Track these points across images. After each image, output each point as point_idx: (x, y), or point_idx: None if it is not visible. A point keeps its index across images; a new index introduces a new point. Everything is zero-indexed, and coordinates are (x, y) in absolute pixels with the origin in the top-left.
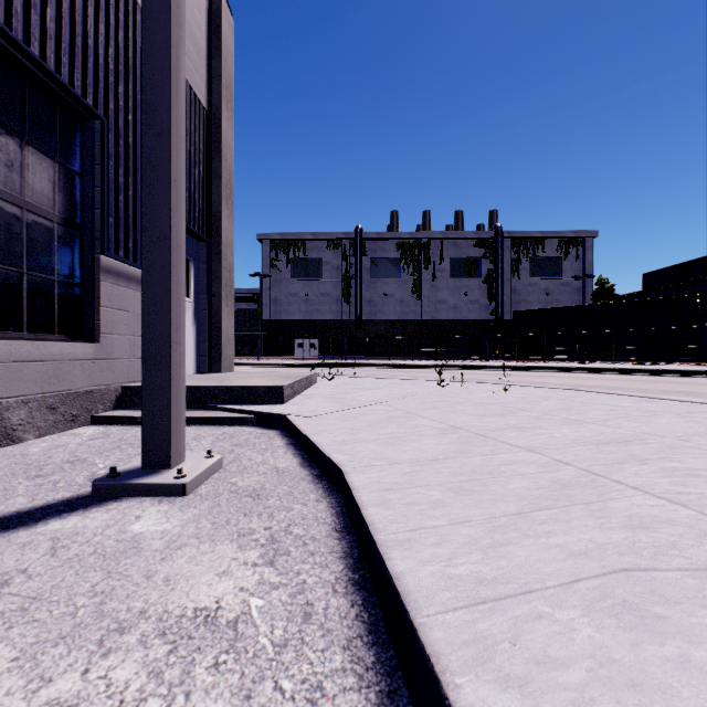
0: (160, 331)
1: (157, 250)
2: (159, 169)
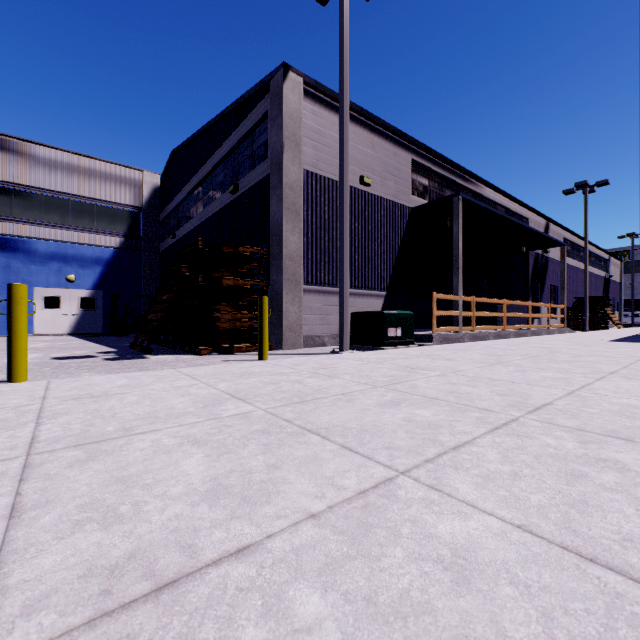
0: (632, 319)
1: (632, 315)
2: (632, 311)
